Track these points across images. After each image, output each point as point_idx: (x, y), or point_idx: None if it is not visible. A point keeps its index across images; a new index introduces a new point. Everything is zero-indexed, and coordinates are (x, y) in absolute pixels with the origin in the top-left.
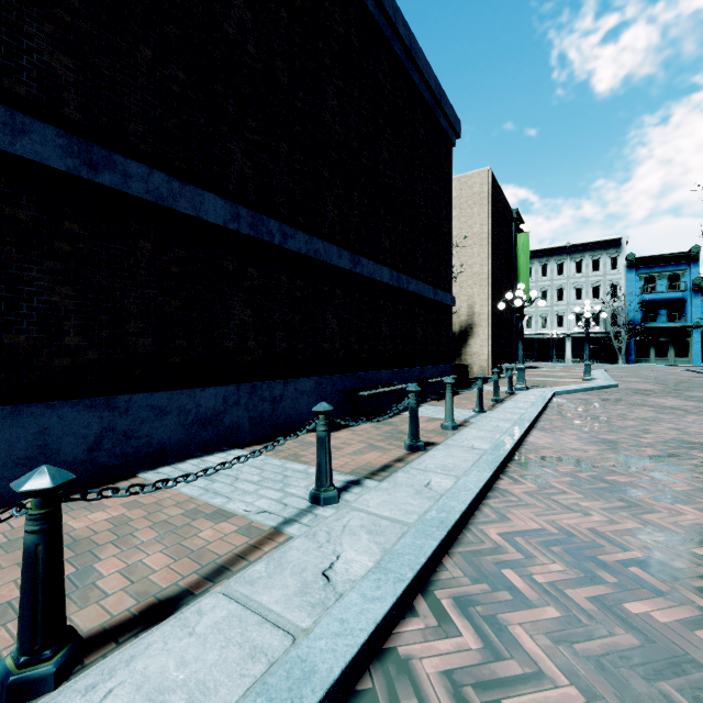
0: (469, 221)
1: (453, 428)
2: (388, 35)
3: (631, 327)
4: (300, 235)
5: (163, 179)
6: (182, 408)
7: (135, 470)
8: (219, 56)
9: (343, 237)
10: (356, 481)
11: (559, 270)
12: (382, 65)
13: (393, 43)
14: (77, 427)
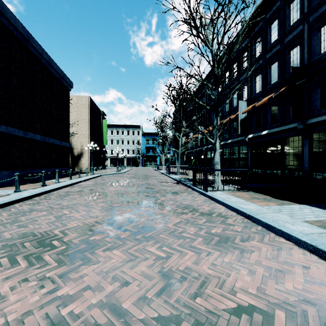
0: (81, 113)
1: (58, 182)
2: (39, 58)
3: (143, 155)
4: (3, 126)
5: None
6: None
7: None
8: None
9: (20, 125)
10: (26, 190)
11: (122, 133)
12: (37, 67)
13: (42, 60)
14: None
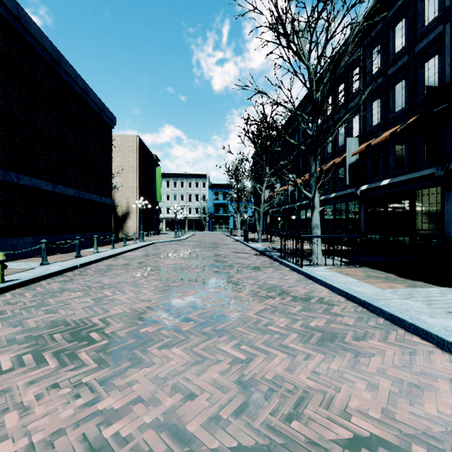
0: (127, 159)
1: (97, 252)
2: (73, 85)
3: (210, 215)
4: (26, 178)
5: None
6: None
7: None
8: None
9: (48, 176)
10: (55, 262)
11: (182, 185)
12: (70, 97)
13: (76, 88)
14: None
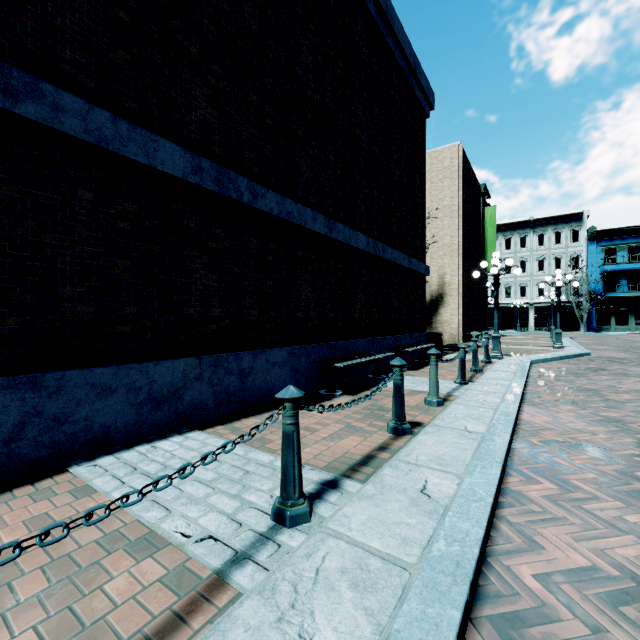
0: (440, 194)
1: (438, 404)
2: None
3: (592, 297)
4: (271, 195)
5: (106, 118)
6: (132, 385)
7: (69, 461)
8: None
9: (318, 200)
10: (333, 482)
11: (522, 243)
12: (358, 27)
13: (369, 5)
14: None
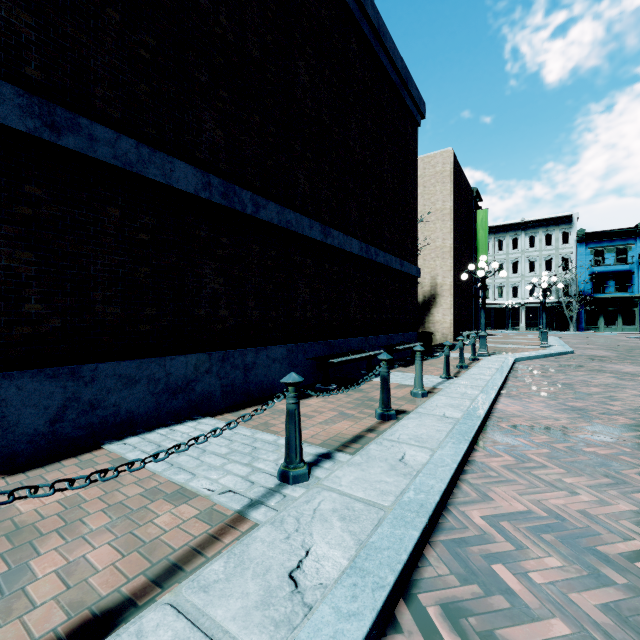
0: (432, 198)
1: (422, 396)
2: (357, 17)
3: (581, 298)
4: (272, 206)
5: (131, 145)
6: (152, 376)
7: (101, 441)
8: (190, 25)
9: (314, 209)
10: (327, 454)
11: (514, 245)
12: (352, 45)
13: (362, 24)
14: (38, 398)
